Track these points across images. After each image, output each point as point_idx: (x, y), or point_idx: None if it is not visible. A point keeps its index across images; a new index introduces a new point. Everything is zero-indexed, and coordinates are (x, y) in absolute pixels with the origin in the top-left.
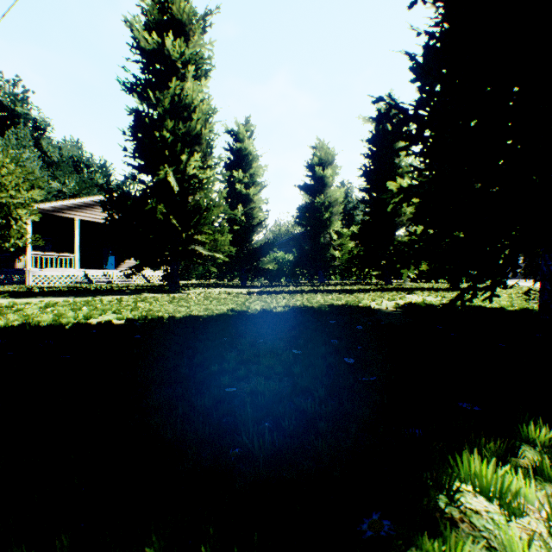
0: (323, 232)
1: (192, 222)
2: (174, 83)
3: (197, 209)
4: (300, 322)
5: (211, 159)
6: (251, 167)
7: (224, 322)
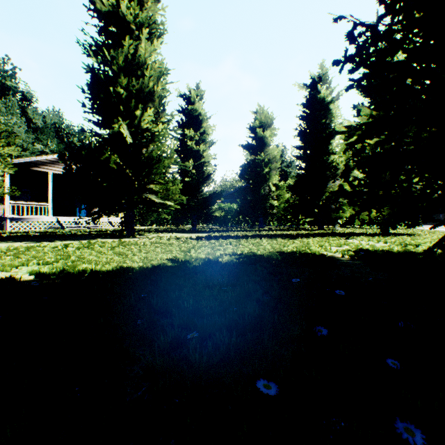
0: (263, 185)
1: (144, 172)
2: (127, 41)
3: (151, 160)
4: (253, 279)
5: (164, 117)
6: (201, 127)
7: (155, 280)
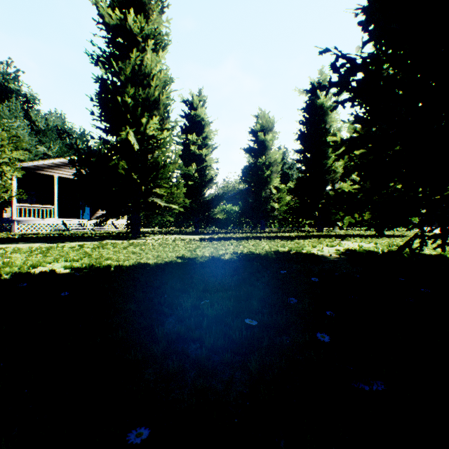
0: (265, 187)
1: (151, 177)
2: (135, 53)
3: (156, 165)
4: (249, 271)
5: (168, 123)
6: (203, 132)
7: (171, 271)
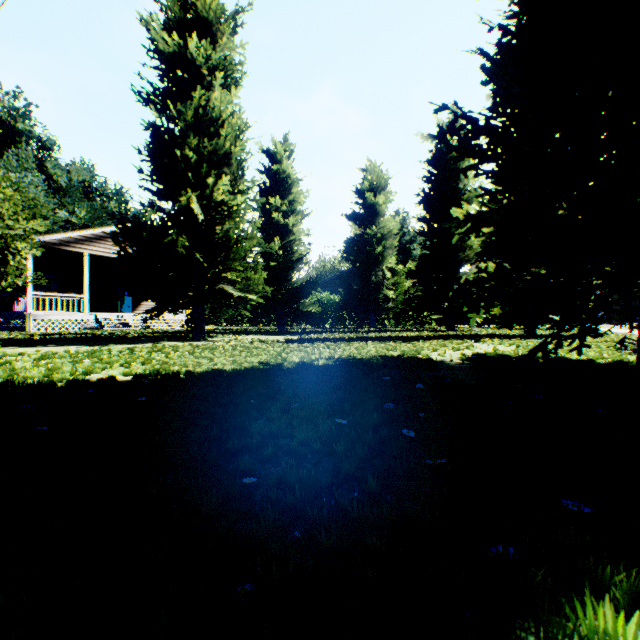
0: (375, 269)
1: (220, 257)
2: (198, 92)
3: (226, 241)
4: (347, 378)
5: (243, 183)
6: (290, 193)
7: (253, 378)
